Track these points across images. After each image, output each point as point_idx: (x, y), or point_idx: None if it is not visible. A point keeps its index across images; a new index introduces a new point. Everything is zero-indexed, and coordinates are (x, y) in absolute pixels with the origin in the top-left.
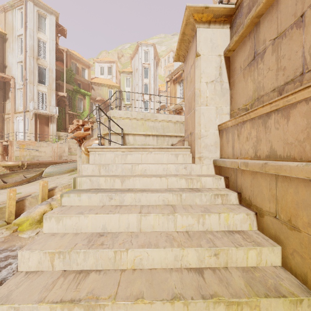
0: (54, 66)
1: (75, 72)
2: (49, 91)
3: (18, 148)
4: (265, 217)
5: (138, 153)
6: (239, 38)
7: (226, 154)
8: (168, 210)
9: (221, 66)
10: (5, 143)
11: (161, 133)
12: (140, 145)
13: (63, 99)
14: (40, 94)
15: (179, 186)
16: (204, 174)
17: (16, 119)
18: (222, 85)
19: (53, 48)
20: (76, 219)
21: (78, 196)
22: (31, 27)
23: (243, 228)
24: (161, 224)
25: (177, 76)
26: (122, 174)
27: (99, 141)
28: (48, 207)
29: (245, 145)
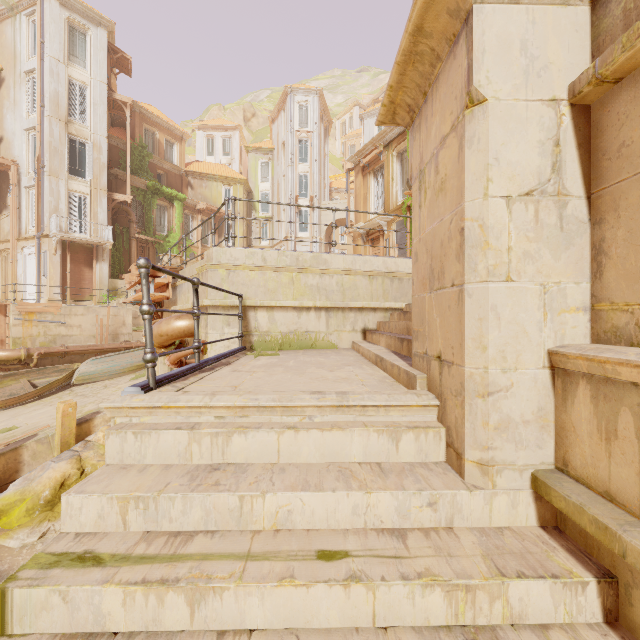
0: (105, 138)
1: (152, 149)
2: (94, 192)
3: (19, 320)
4: None
5: (267, 430)
6: None
7: (595, 474)
8: None
9: (559, 138)
10: None
11: (338, 304)
12: (285, 332)
13: (125, 209)
14: (73, 198)
15: (420, 617)
16: (501, 525)
17: (22, 253)
18: (563, 207)
19: (101, 98)
20: None
21: None
22: (53, 53)
23: None
24: None
25: (370, 158)
26: (205, 529)
27: (148, 375)
28: (73, 466)
29: None
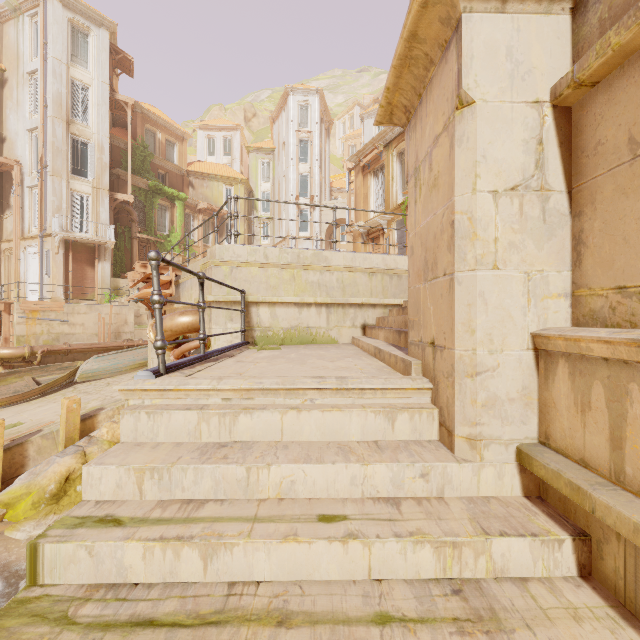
0: (107, 138)
1: (153, 149)
2: (96, 192)
3: (22, 318)
4: None
5: (271, 410)
6: (639, 33)
7: (572, 444)
8: None
9: (542, 137)
10: None
11: (338, 300)
12: (286, 328)
13: (126, 209)
14: (75, 198)
15: (412, 571)
16: (488, 494)
17: (25, 253)
18: (545, 201)
19: (104, 99)
20: None
21: None
22: (56, 54)
23: None
24: None
25: (370, 158)
26: (214, 498)
27: (159, 361)
28: (78, 460)
29: None
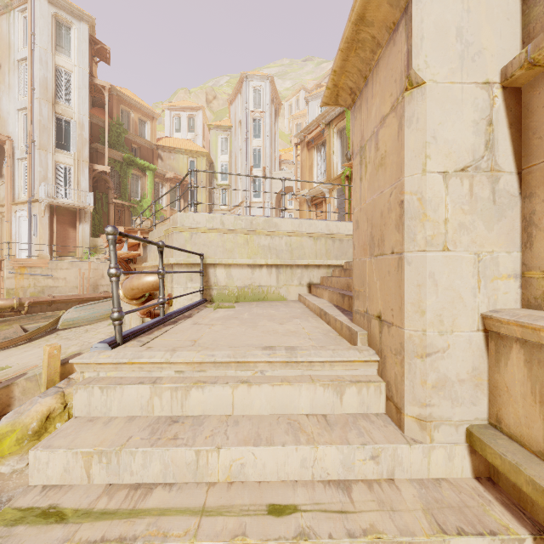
0: (87, 117)
1: (127, 127)
2: (77, 163)
3: (12, 273)
4: None
5: (222, 385)
6: None
7: (528, 434)
8: None
9: (492, 118)
10: None
11: (287, 261)
12: (240, 286)
13: (104, 178)
14: (59, 169)
15: None
16: (438, 476)
17: (16, 216)
18: (495, 182)
19: (84, 83)
20: None
21: None
22: (42, 44)
23: None
24: None
25: (314, 135)
26: (163, 481)
27: (115, 332)
28: (58, 400)
29: None
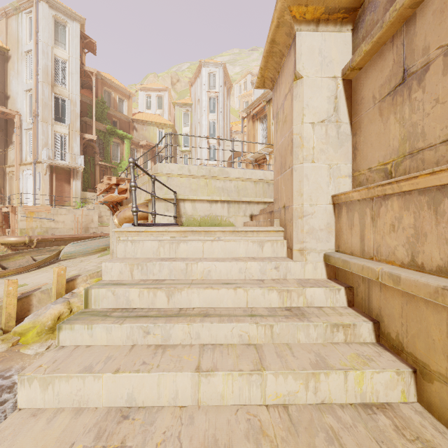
0: (78, 97)
1: (109, 104)
2: (71, 133)
3: (24, 217)
4: (435, 384)
5: (197, 241)
6: (373, 46)
7: (347, 246)
8: (250, 360)
9: (337, 95)
10: (5, 210)
11: (235, 198)
12: (202, 216)
13: (91, 145)
14: (57, 137)
15: (267, 303)
16: (309, 278)
17: (23, 174)
18: (339, 128)
19: (76, 70)
20: (79, 383)
21: (89, 329)
22: (44, 39)
23: (390, 399)
24: (237, 392)
25: (257, 110)
26: (169, 279)
27: (134, 219)
28: (65, 307)
29: (389, 238)
